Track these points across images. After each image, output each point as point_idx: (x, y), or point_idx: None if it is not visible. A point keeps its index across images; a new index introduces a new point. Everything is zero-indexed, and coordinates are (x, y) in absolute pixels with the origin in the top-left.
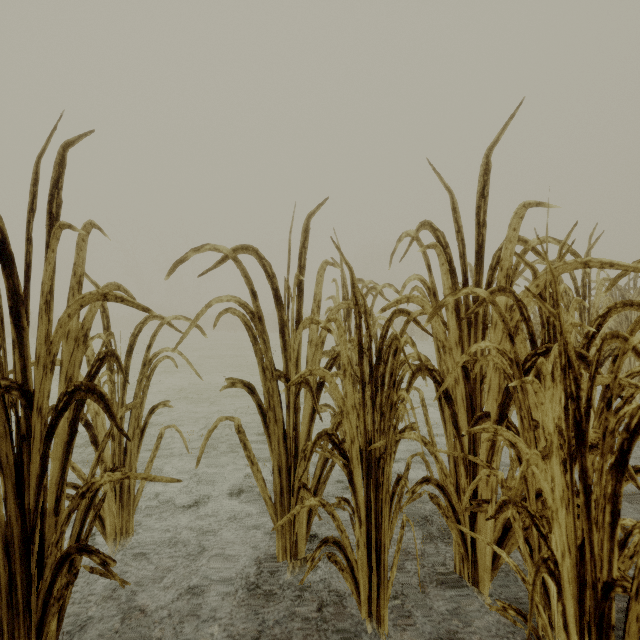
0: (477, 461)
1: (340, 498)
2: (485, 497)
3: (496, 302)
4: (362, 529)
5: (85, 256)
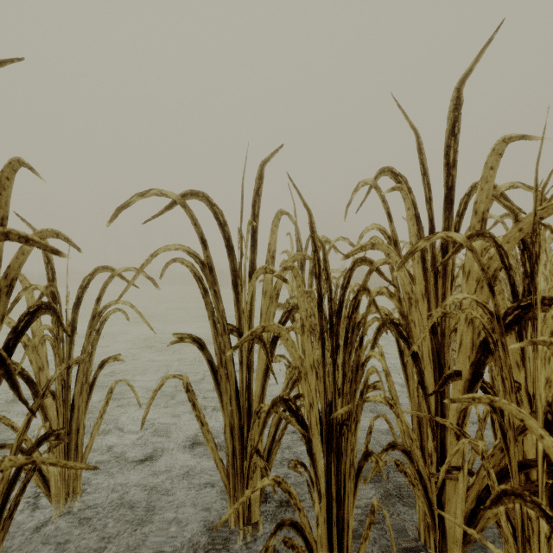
0: (446, 424)
1: (296, 461)
2: (455, 463)
3: (474, 248)
4: (322, 503)
5: (10, 197)
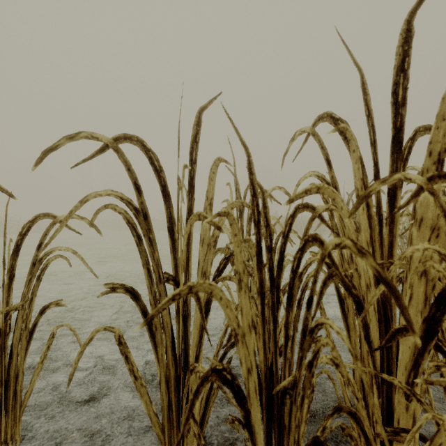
0: (394, 382)
1: (233, 416)
2: (404, 425)
3: (436, 191)
4: None
5: None
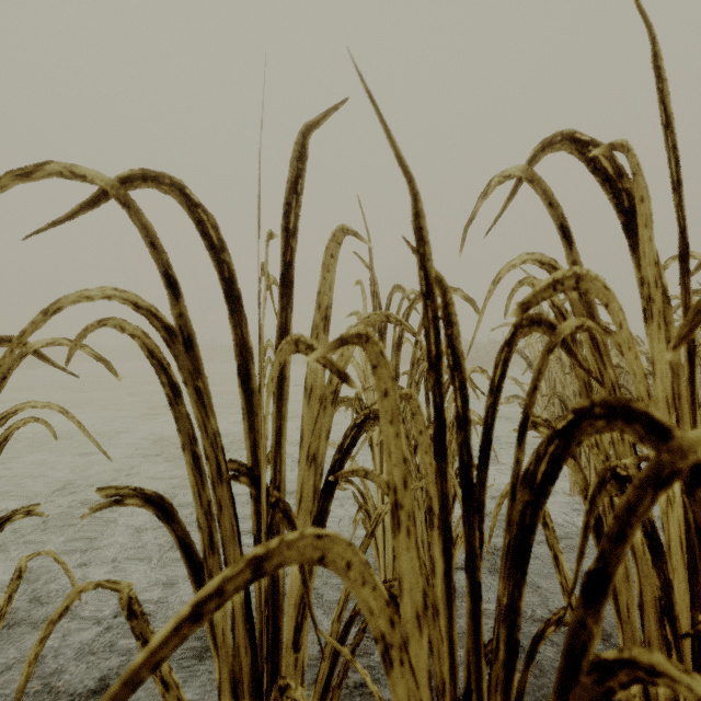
0: None
1: None
2: None
3: None
4: None
5: None
